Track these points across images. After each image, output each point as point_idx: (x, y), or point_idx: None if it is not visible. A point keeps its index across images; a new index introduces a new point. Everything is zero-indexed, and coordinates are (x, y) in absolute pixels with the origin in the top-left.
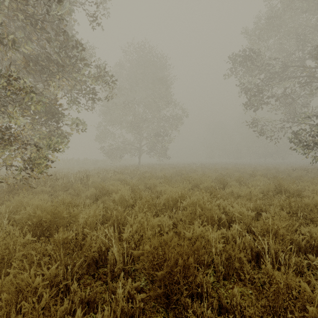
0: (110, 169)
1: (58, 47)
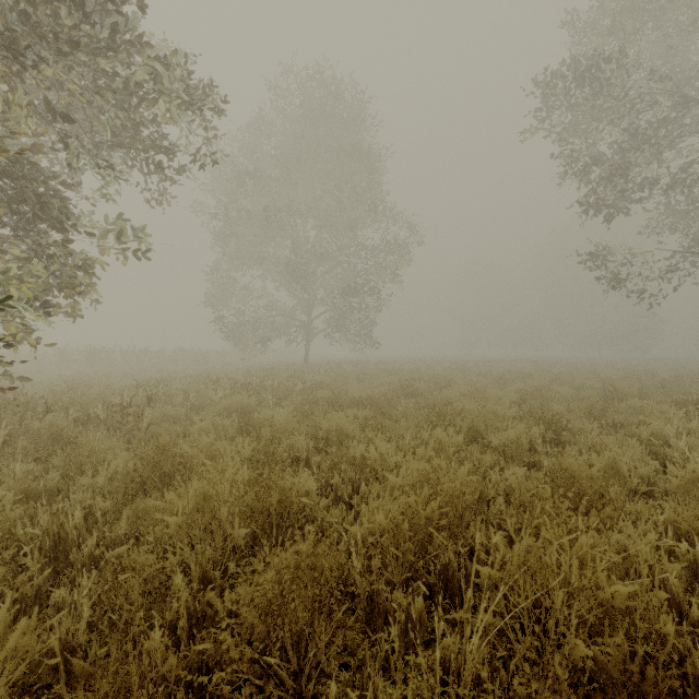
0: (227, 377)
1: None
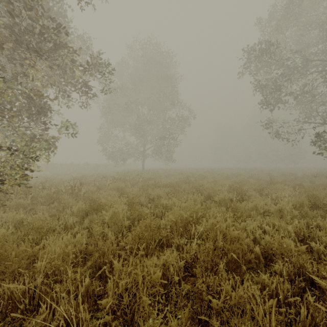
0: (110, 175)
1: (40, 26)
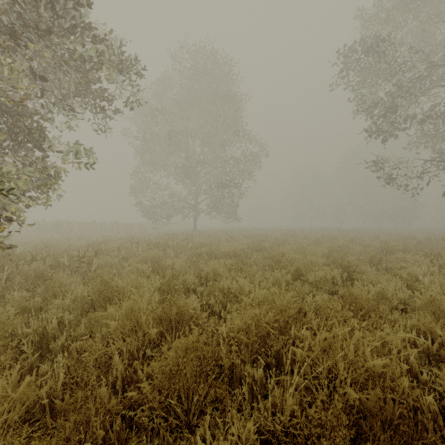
0: (145, 239)
1: None
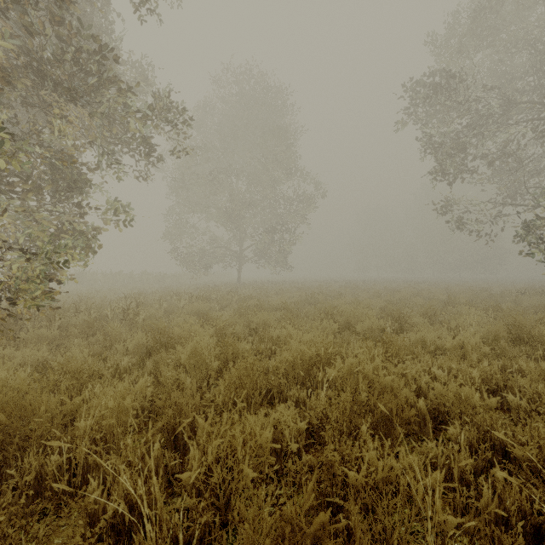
0: (185, 292)
1: (73, 49)
